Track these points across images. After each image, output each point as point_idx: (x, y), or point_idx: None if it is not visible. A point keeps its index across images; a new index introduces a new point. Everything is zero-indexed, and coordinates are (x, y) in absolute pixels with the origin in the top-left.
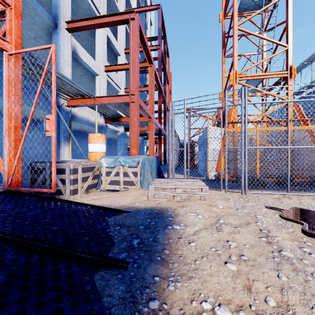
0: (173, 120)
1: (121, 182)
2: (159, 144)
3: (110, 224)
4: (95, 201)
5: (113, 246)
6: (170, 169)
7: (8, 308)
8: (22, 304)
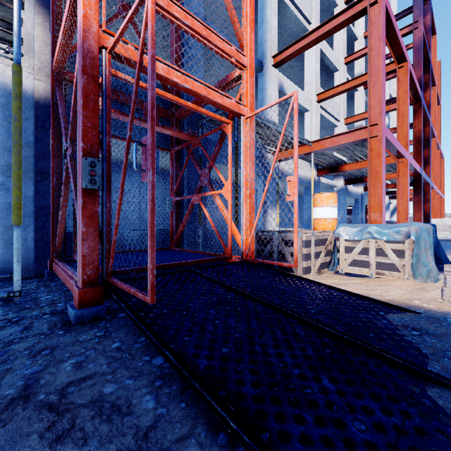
0: None
1: (372, 264)
2: (415, 202)
3: (395, 323)
4: (339, 286)
5: (426, 358)
6: None
7: (340, 384)
8: (352, 386)
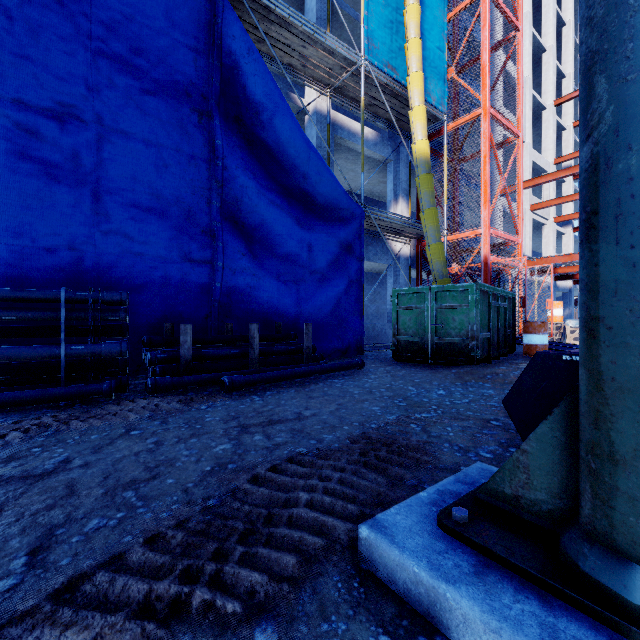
0: None
1: None
2: None
3: None
4: None
5: None
6: None
7: None
8: None
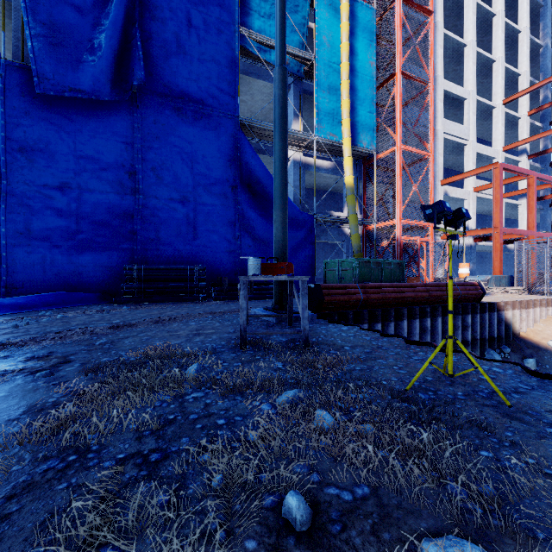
0: (516, 253)
1: None
2: None
3: None
4: None
5: None
6: (514, 283)
7: None
8: None
